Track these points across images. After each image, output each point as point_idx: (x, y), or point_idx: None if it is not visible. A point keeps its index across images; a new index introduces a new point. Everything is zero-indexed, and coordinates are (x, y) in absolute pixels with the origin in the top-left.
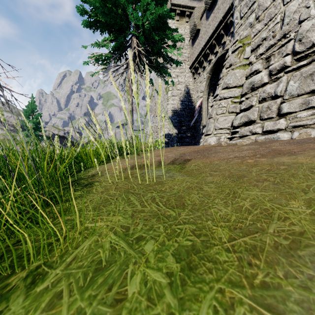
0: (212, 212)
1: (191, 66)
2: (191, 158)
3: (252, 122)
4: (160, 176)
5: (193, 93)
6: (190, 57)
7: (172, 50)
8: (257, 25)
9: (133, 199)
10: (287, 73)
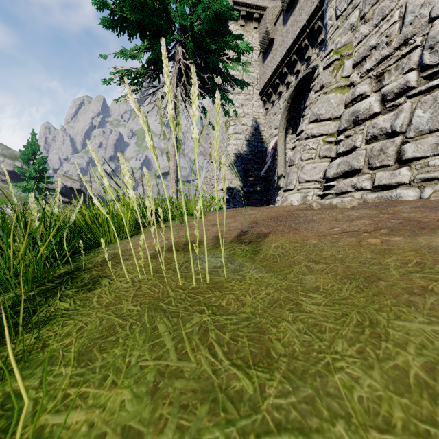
0: (338, 385)
1: (262, 91)
2: (269, 232)
3: (356, 172)
4: (218, 269)
5: (264, 129)
6: (260, 79)
7: (234, 65)
8: (362, 27)
9: (163, 328)
10: (411, 98)
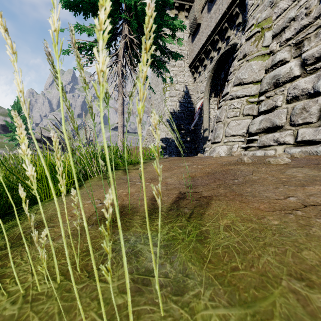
0: None
1: (191, 65)
2: (210, 196)
3: (278, 128)
4: (151, 276)
5: (192, 94)
6: (189, 55)
7: (170, 39)
8: (281, 2)
9: None
10: None
